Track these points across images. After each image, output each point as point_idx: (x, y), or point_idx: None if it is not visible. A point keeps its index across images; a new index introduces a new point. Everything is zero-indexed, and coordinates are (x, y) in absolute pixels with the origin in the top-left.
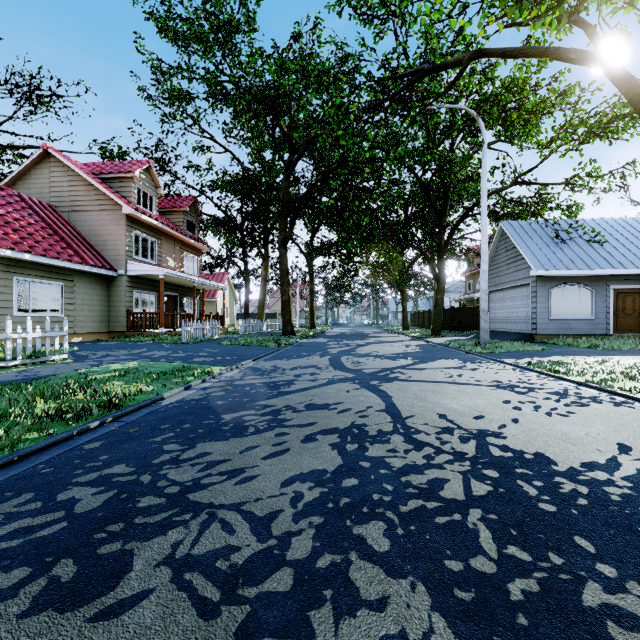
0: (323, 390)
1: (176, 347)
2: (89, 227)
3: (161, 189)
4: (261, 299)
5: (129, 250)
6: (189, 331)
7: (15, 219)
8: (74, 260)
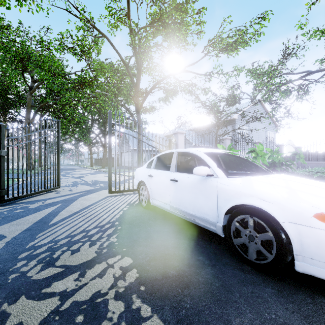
0: (65, 179)
1: None
2: None
3: None
4: None
5: None
6: None
7: None
8: None
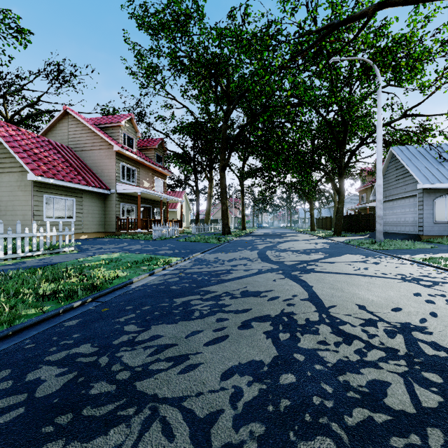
0: (254, 279)
1: (148, 243)
2: (92, 161)
3: (139, 133)
4: (207, 209)
5: (118, 176)
6: (157, 231)
7: (45, 156)
8: (82, 183)
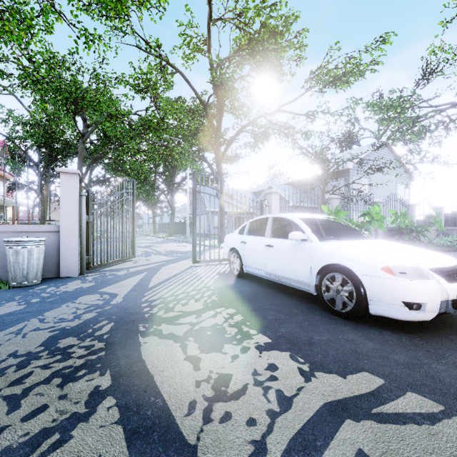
0: None
1: None
2: None
3: None
4: None
5: None
6: None
7: None
8: None
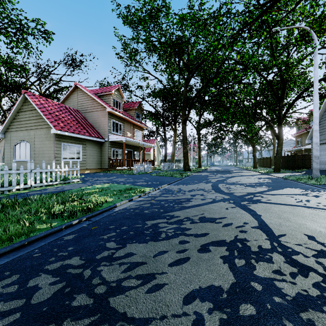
0: (210, 207)
1: (129, 176)
2: (93, 119)
3: (124, 98)
4: (172, 152)
5: (110, 129)
6: (136, 168)
7: (62, 117)
8: (86, 134)
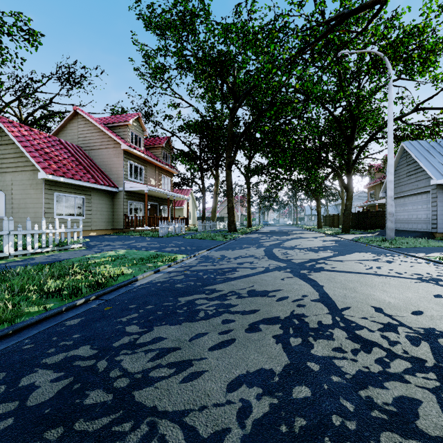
0: (261, 277)
1: (154, 240)
2: (101, 159)
3: (146, 132)
4: (213, 207)
5: (125, 174)
6: (164, 228)
7: (56, 155)
8: (91, 181)
